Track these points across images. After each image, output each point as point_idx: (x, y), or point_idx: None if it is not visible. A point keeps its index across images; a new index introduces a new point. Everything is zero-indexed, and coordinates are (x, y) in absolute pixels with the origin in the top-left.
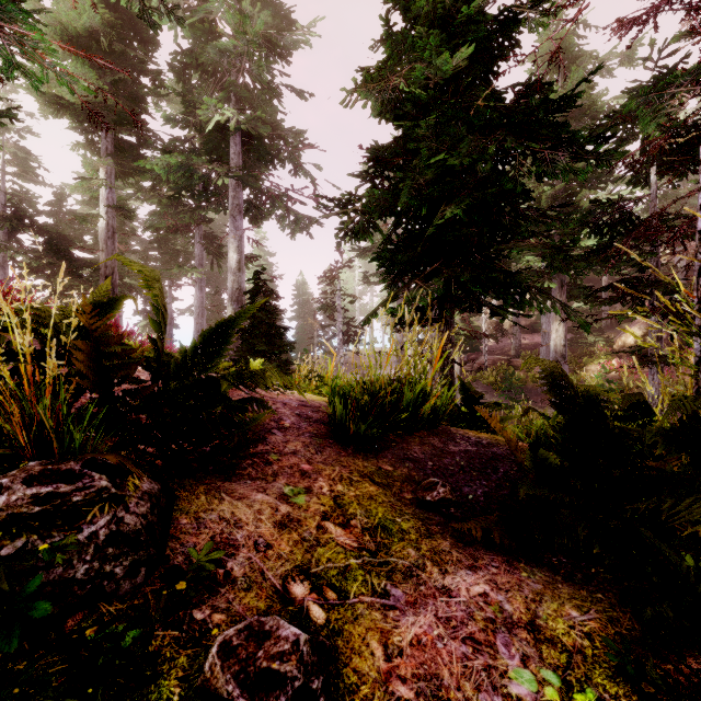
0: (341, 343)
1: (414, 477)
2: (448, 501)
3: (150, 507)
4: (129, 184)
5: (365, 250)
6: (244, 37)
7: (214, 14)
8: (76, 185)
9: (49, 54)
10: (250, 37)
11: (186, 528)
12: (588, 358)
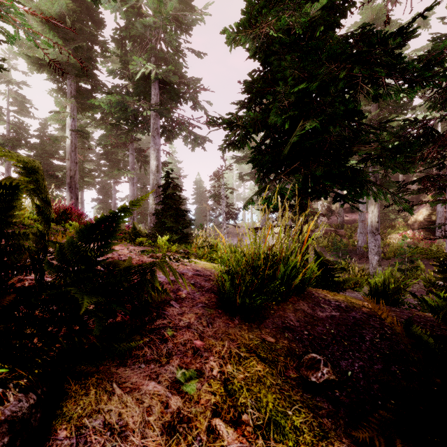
0: (224, 219)
1: (295, 349)
2: (332, 381)
3: (8, 441)
4: (87, 116)
5: (240, 158)
6: (160, 15)
7: (140, 2)
8: (51, 117)
9: (18, 17)
10: (164, 16)
11: (62, 446)
12: (391, 230)
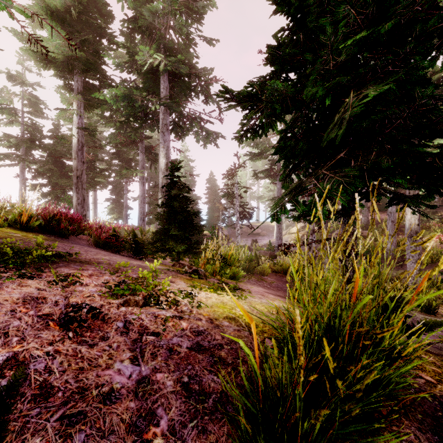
0: (238, 220)
1: None
2: None
3: None
4: (96, 114)
5: (255, 155)
6: None
7: None
8: (58, 115)
9: None
10: None
11: None
12: (425, 231)
